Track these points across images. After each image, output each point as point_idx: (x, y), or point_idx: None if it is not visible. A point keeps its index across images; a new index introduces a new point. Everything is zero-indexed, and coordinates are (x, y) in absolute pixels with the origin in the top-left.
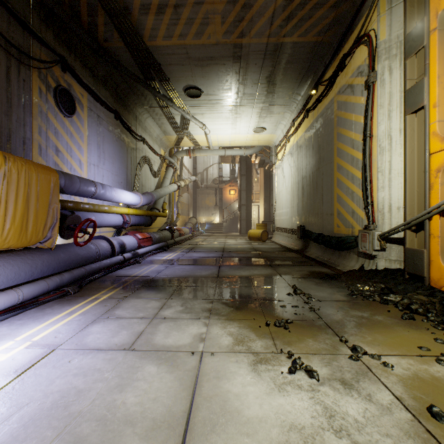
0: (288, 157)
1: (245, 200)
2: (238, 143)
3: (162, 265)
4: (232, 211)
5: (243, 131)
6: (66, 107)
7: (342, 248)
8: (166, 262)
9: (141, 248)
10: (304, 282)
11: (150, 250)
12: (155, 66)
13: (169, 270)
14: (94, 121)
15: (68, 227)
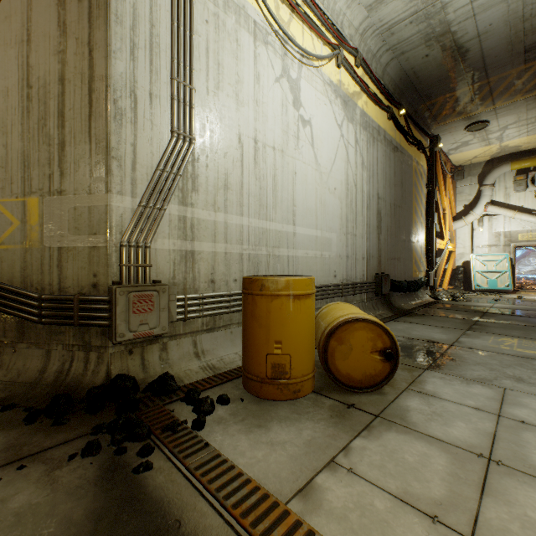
0: (336, 100)
1: None
2: None
3: None
4: None
5: None
6: None
7: (420, 288)
8: None
9: None
10: (483, 301)
11: None
12: None
13: None
14: None
15: None
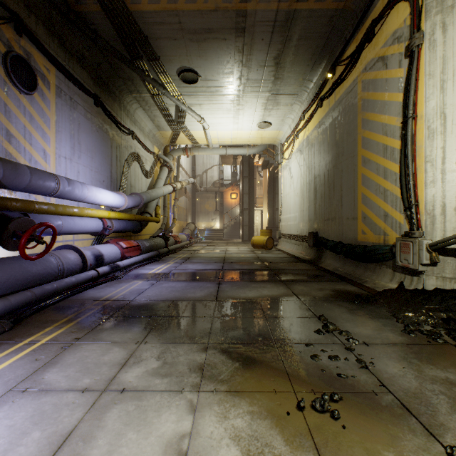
0: (297, 154)
1: (248, 204)
2: (241, 141)
3: (147, 281)
4: (233, 217)
5: (246, 126)
6: (23, 81)
7: (370, 260)
8: (152, 277)
9: (125, 259)
10: (333, 309)
11: (137, 262)
12: (141, 39)
13: (154, 290)
14: (66, 103)
15: (13, 235)
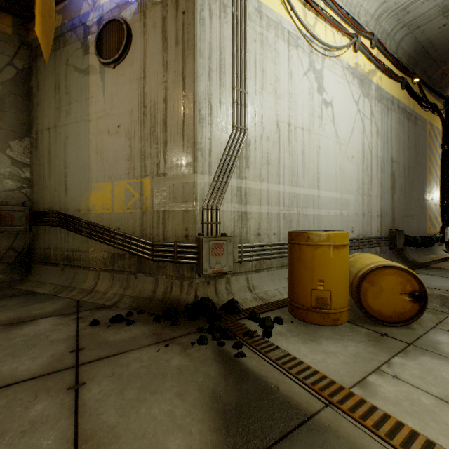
0: (353, 81)
1: None
2: None
3: None
4: None
5: None
6: None
7: (434, 243)
8: None
9: None
10: None
11: None
12: None
13: None
14: None
15: None
